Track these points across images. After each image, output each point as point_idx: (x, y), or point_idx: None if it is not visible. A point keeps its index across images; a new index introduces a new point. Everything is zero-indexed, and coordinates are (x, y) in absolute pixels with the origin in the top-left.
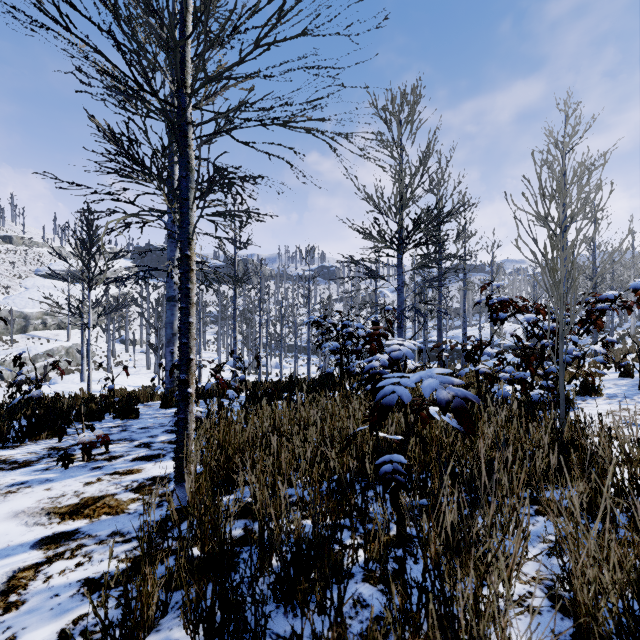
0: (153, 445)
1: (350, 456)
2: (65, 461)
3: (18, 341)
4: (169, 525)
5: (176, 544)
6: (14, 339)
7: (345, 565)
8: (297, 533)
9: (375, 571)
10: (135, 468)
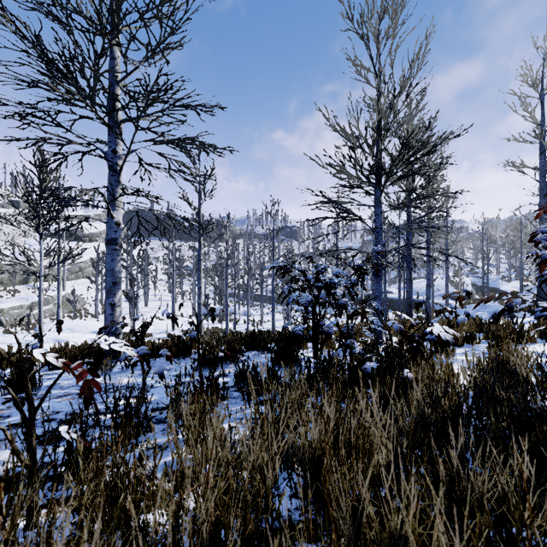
0: None
1: None
2: None
3: (20, 291)
4: None
5: None
6: (16, 289)
7: None
8: None
9: None
10: None
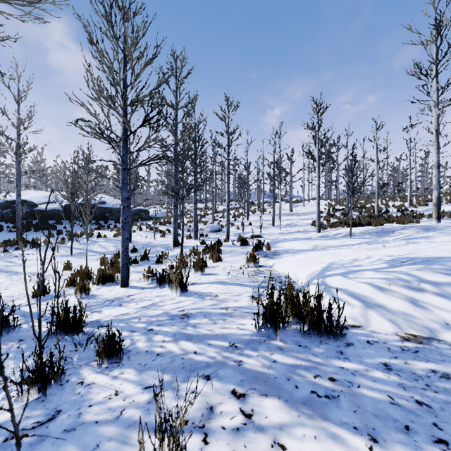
0: None
1: None
2: None
3: None
4: None
5: None
6: None
7: None
8: None
9: None
10: None
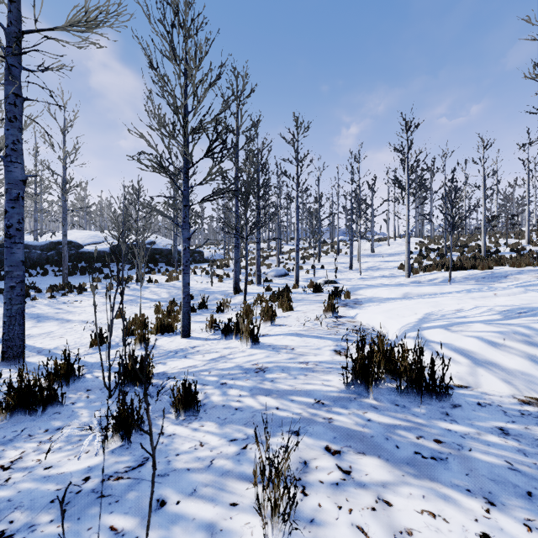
0: None
1: None
2: None
3: None
4: None
5: None
6: None
7: None
8: None
9: None
10: None
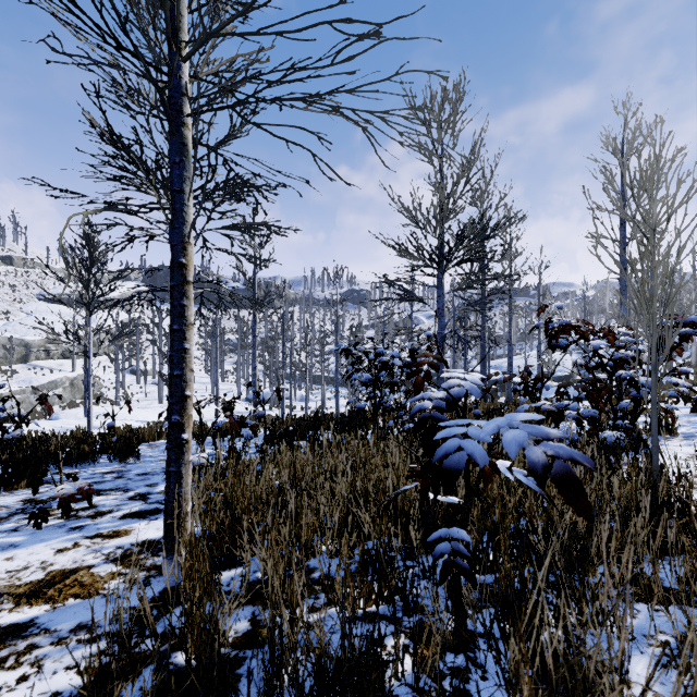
0: (150, 497)
1: (388, 516)
2: (37, 520)
3: (18, 371)
4: (153, 614)
5: (159, 645)
6: (14, 369)
7: (386, 681)
8: (319, 648)
9: (428, 694)
10: (123, 529)
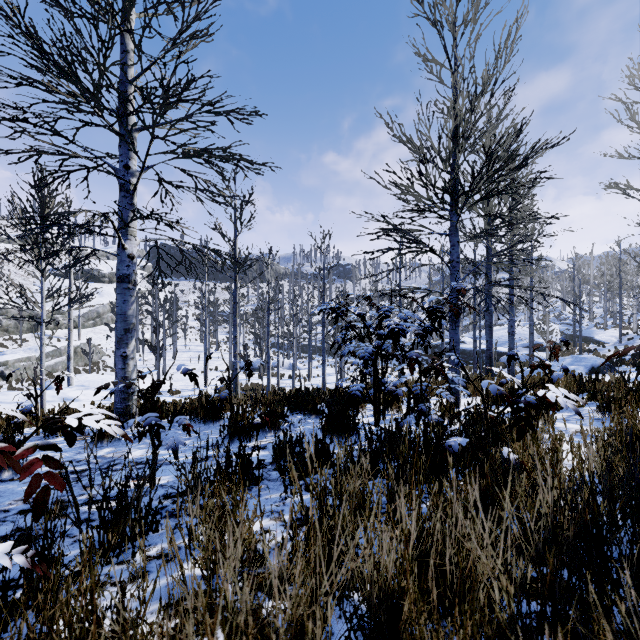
0: None
1: None
2: None
3: (28, 340)
4: None
5: None
6: (24, 338)
7: None
8: None
9: None
10: None
